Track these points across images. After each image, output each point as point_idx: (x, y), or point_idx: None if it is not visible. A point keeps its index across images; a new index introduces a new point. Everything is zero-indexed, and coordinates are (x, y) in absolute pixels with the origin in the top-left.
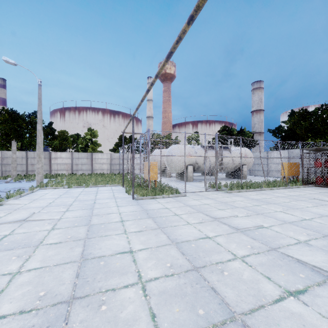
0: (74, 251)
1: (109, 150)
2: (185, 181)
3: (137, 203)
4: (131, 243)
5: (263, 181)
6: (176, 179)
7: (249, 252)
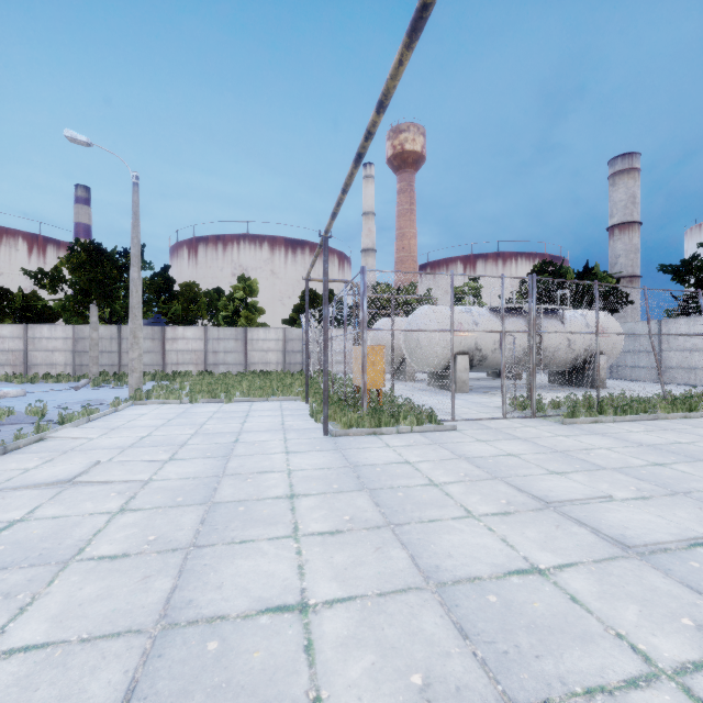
0: (149, 589)
1: (282, 323)
2: (453, 392)
3: (335, 445)
4: (306, 574)
5: (658, 394)
6: (427, 385)
7: (699, 652)
